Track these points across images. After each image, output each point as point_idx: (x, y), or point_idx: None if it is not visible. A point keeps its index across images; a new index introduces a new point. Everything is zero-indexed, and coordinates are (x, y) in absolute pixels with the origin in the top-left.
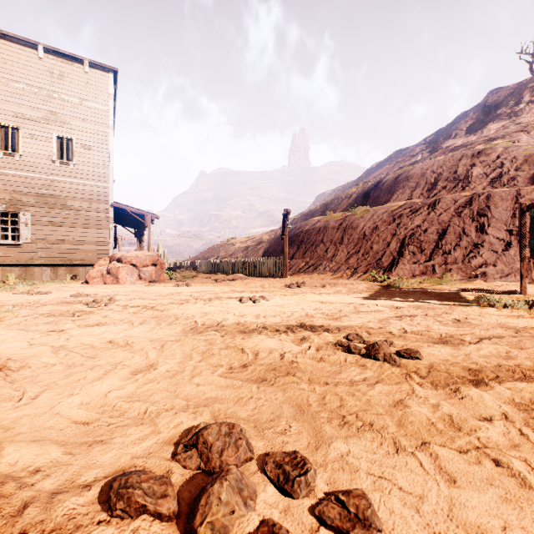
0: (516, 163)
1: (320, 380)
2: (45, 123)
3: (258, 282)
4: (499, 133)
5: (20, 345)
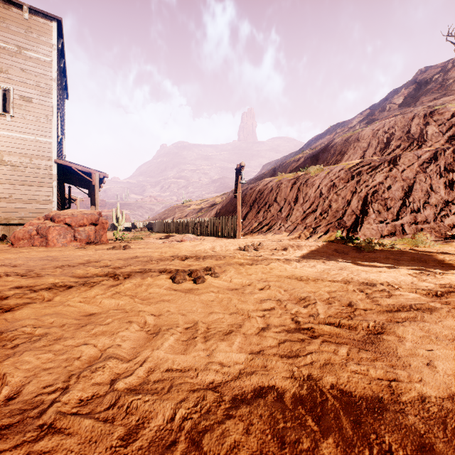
0: None
1: None
2: None
3: (208, 244)
4: (437, 101)
5: None
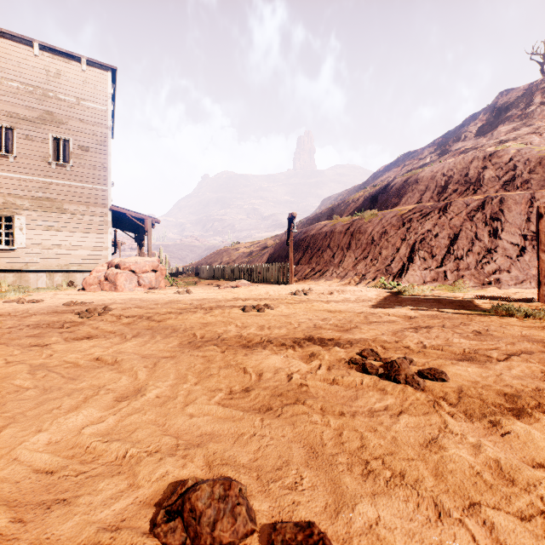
0: (529, 166)
1: (335, 408)
2: (41, 123)
3: (262, 289)
4: (510, 135)
5: None
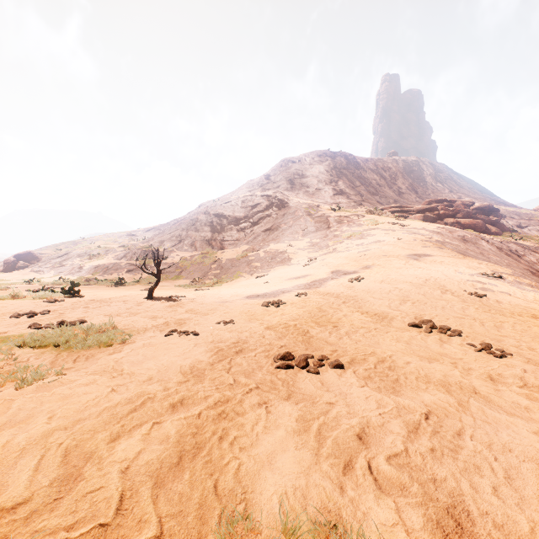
0: None
1: None
2: None
3: None
4: None
5: None
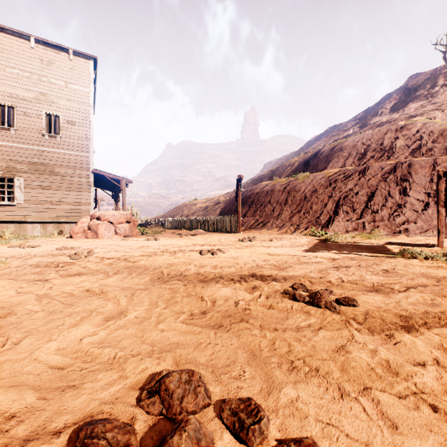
0: (432, 137)
1: (270, 326)
2: (36, 102)
3: (215, 237)
4: (418, 111)
5: (9, 294)
